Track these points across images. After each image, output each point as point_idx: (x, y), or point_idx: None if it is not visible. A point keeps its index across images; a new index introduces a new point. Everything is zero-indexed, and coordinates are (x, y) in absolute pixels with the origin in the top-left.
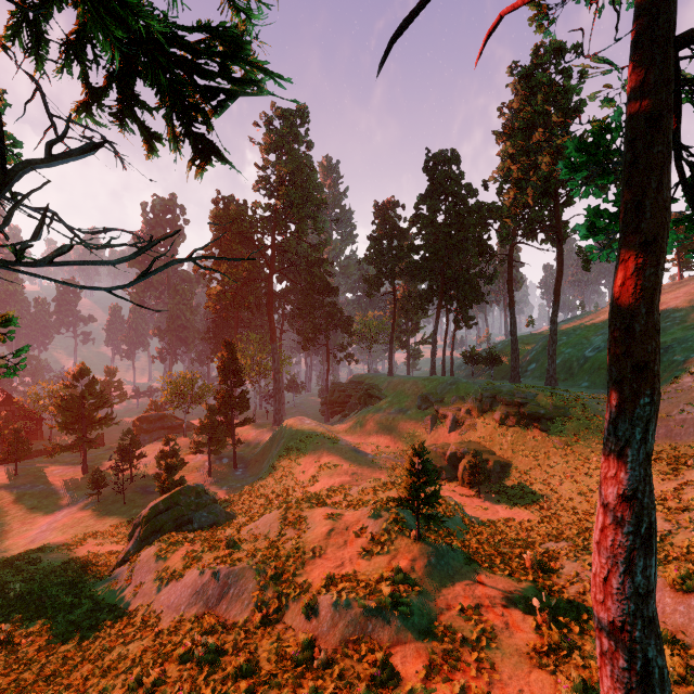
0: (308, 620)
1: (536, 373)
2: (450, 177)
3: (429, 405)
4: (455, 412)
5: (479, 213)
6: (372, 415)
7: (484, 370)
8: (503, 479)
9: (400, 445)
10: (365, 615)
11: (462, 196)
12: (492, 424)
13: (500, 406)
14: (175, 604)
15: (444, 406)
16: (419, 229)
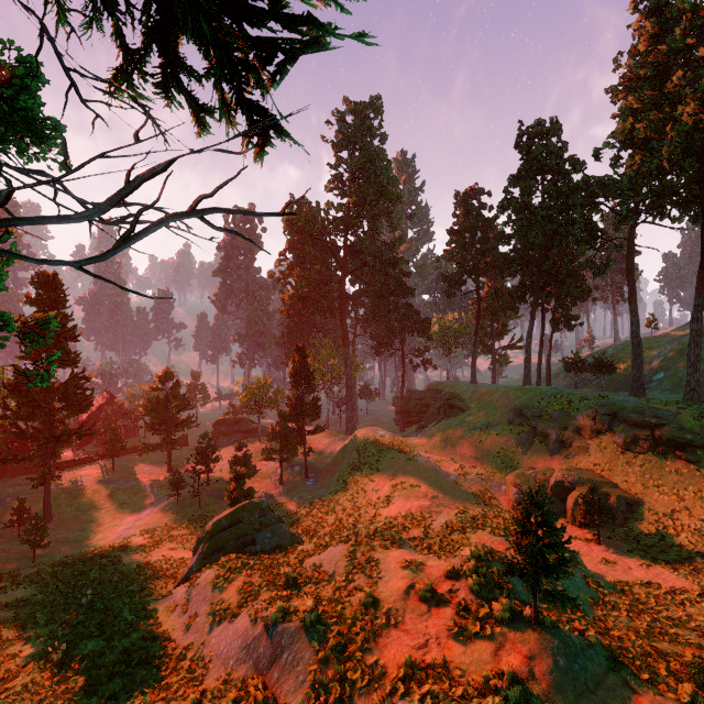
0: None
1: (665, 384)
2: (549, 150)
3: (524, 420)
4: (559, 430)
5: (588, 190)
6: (454, 429)
7: (590, 379)
8: (631, 522)
9: (488, 465)
10: None
11: (565, 172)
12: (612, 448)
13: (623, 426)
14: (223, 655)
15: (543, 422)
16: (509, 216)
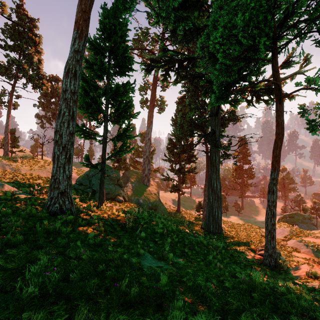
0: (290, 242)
1: None
2: None
3: None
4: None
5: None
6: None
7: None
8: None
9: None
10: (302, 245)
11: None
12: None
13: None
14: None
15: None
16: None
